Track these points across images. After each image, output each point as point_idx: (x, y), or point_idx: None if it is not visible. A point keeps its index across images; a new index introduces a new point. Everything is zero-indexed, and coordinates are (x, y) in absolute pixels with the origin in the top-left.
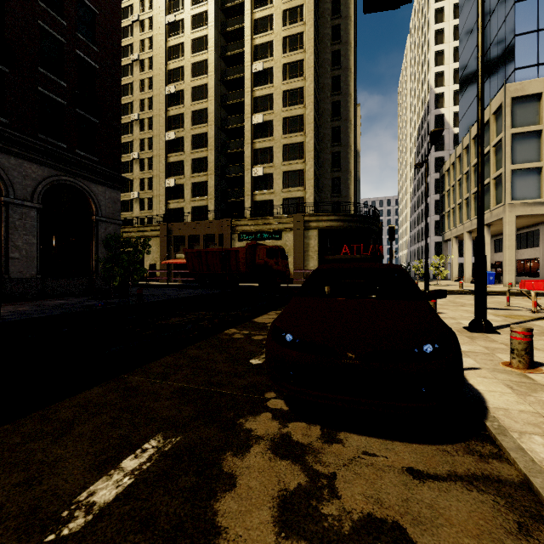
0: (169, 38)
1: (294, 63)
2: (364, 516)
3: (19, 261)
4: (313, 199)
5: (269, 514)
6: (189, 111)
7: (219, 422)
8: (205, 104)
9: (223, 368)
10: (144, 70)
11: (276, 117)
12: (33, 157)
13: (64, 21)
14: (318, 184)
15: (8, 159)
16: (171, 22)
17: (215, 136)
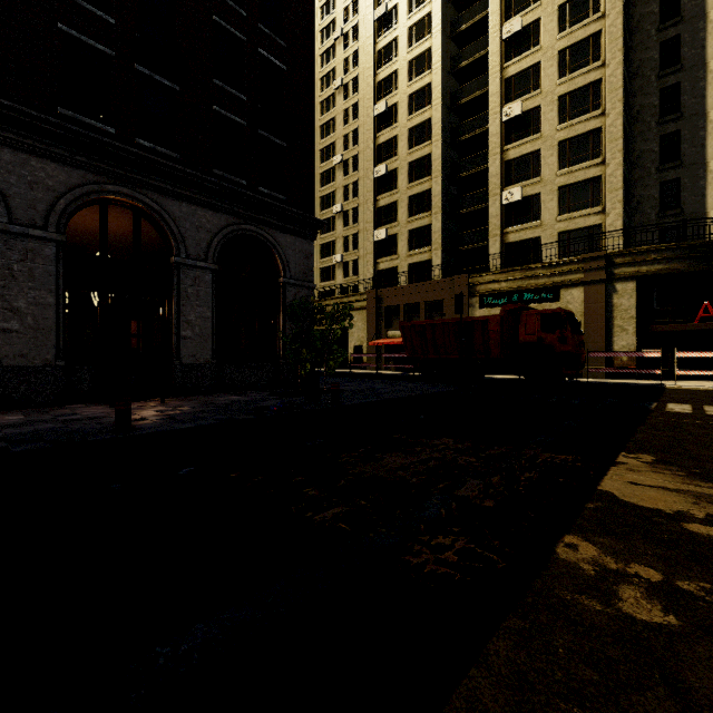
0: (378, 39)
1: None
2: None
3: (192, 341)
4: (621, 224)
5: None
6: (405, 130)
7: None
8: (427, 113)
9: None
10: (349, 96)
11: (545, 99)
12: (207, 201)
13: (243, 12)
14: (628, 199)
15: (180, 206)
16: (381, 16)
17: (442, 156)
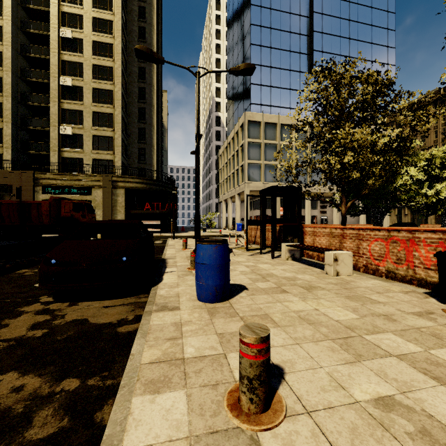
0: None
1: (104, 44)
2: (73, 320)
3: None
4: (121, 163)
5: (25, 328)
6: None
7: (2, 312)
8: None
9: (10, 291)
10: None
11: (86, 85)
12: None
13: None
14: (127, 151)
15: None
16: None
17: (13, 84)
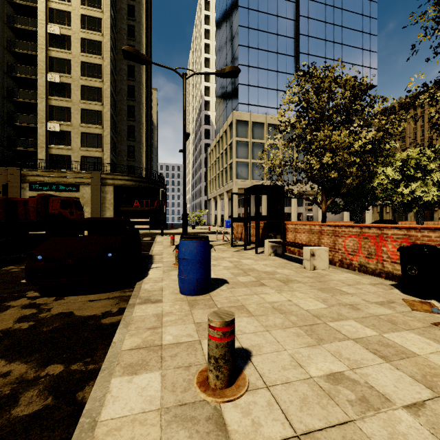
0: None
1: (93, 41)
2: (58, 313)
3: None
4: (110, 160)
5: (12, 321)
6: None
7: None
8: None
9: None
10: None
11: (74, 82)
12: None
13: None
14: (116, 148)
15: None
16: None
17: None
